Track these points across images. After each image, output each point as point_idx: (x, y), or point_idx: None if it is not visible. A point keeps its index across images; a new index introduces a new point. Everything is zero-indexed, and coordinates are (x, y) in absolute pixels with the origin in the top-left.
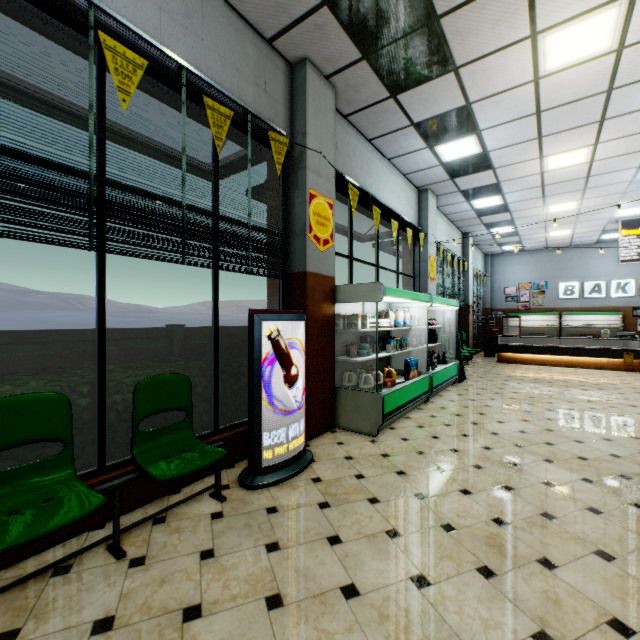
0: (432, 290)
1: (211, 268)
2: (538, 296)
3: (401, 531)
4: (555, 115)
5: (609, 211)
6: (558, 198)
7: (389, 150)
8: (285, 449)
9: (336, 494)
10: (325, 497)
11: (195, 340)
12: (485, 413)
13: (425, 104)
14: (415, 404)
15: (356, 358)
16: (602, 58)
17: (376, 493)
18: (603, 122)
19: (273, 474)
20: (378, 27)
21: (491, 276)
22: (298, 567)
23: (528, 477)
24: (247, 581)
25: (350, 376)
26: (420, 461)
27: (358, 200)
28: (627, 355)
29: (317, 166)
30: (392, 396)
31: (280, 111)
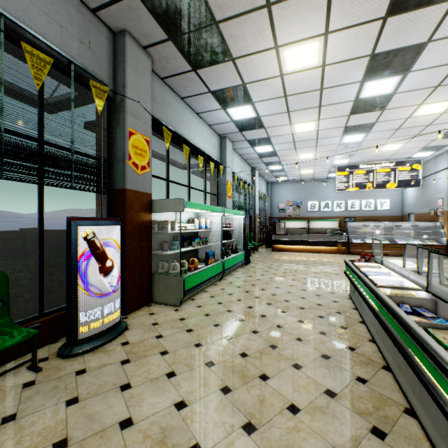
0: (229, 204)
1: (32, 183)
2: (297, 209)
3: (177, 372)
4: (295, 99)
5: (330, 160)
6: (303, 150)
7: (197, 107)
8: (100, 323)
9: (137, 352)
10: (128, 355)
11: (49, 240)
12: (255, 284)
13: (217, 79)
14: (212, 281)
15: (167, 252)
16: (315, 69)
17: (168, 347)
18: (321, 107)
19: (88, 343)
20: (177, 19)
21: (271, 196)
22: (89, 413)
23: (269, 323)
24: (40, 434)
25: (163, 265)
26: (205, 320)
27: (172, 139)
28: (339, 244)
29: (136, 111)
30: (192, 277)
31: (104, 66)
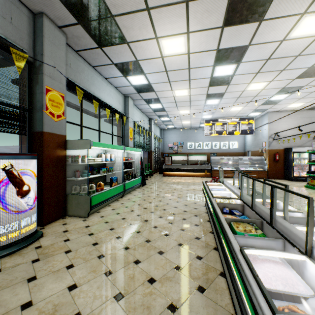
0: (131, 144)
1: None
2: (180, 148)
3: (75, 264)
4: (173, 74)
5: (200, 115)
6: (182, 108)
7: (105, 74)
8: (18, 233)
9: (47, 253)
10: (39, 256)
11: None
12: (146, 199)
13: (117, 55)
14: (114, 198)
15: (79, 178)
16: (184, 55)
17: (72, 247)
18: (190, 80)
19: (6, 249)
20: (83, 10)
21: (163, 138)
22: None
23: (149, 225)
24: None
25: (76, 188)
26: (104, 226)
27: (84, 96)
28: (206, 171)
29: (52, 74)
30: (98, 196)
31: (25, 38)
